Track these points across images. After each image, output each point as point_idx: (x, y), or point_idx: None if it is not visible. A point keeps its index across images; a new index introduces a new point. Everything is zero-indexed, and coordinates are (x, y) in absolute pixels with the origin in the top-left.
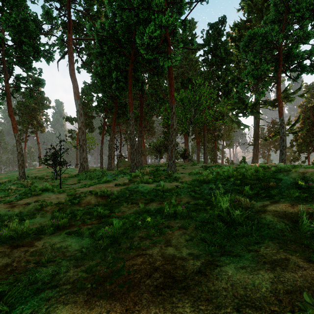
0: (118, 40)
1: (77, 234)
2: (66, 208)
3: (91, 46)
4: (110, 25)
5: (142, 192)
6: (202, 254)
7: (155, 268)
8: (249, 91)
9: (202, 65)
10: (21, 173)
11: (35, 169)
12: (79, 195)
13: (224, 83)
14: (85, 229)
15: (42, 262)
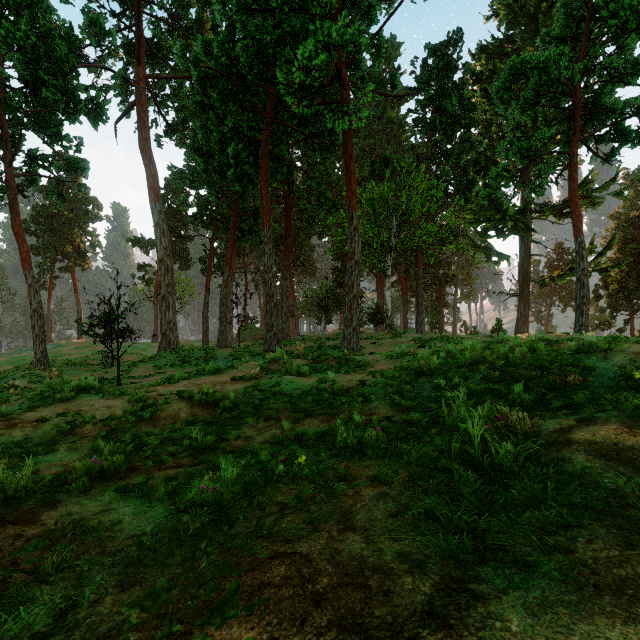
0: (241, 79)
1: (141, 493)
2: (125, 430)
3: (185, 93)
4: (222, 46)
5: (289, 394)
6: (433, 556)
7: (315, 598)
8: (513, 183)
9: (413, 131)
10: (39, 354)
11: (70, 345)
12: (154, 401)
13: (460, 168)
14: (159, 481)
15: (45, 570)
